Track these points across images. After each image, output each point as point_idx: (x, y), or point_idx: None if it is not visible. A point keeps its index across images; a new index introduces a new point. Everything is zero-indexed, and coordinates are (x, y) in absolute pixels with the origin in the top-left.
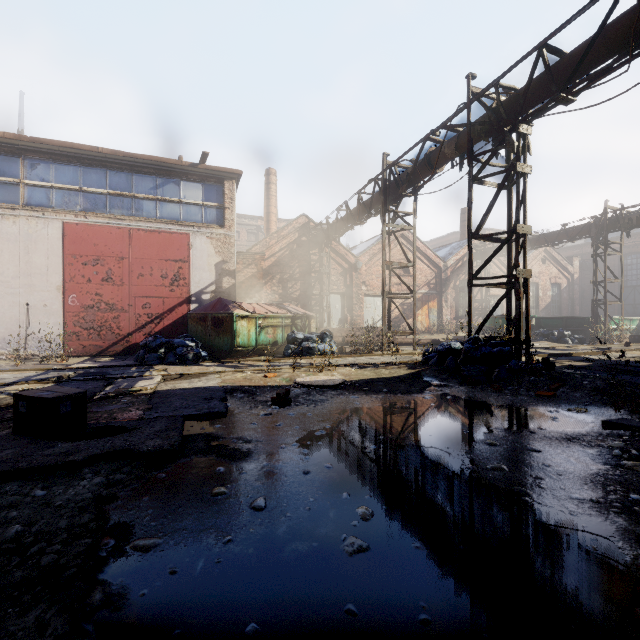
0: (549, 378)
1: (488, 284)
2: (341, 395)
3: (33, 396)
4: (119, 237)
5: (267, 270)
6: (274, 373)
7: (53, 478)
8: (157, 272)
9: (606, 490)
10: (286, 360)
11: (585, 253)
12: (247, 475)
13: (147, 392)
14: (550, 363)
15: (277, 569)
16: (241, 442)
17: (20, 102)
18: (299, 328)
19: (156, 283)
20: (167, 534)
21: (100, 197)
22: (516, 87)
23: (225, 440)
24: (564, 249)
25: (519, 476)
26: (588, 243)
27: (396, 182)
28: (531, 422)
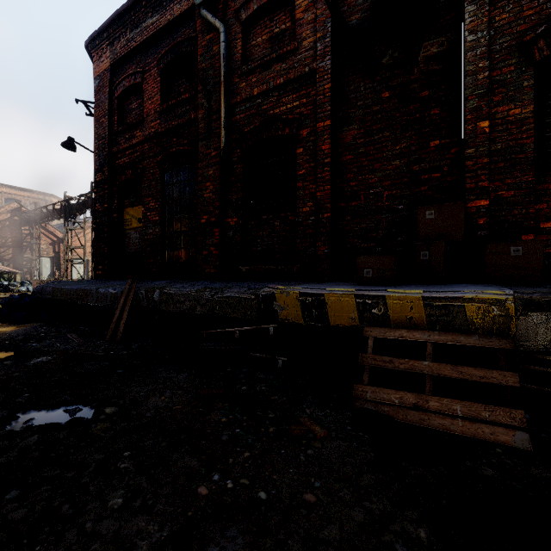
0: None
1: None
2: None
3: None
4: None
5: None
6: None
7: None
8: None
9: None
10: None
11: None
12: None
13: None
14: None
15: None
16: None
17: None
18: (7, 279)
19: None
20: None
21: None
22: None
23: None
24: None
25: None
26: None
27: (71, 207)
28: None
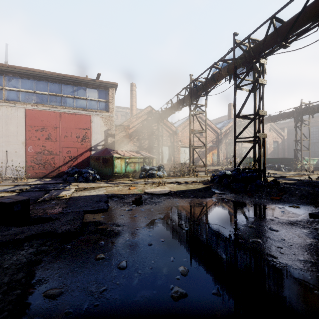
0: (277, 190)
1: (244, 141)
2: (169, 199)
3: None
4: (54, 117)
5: (131, 134)
6: (134, 187)
7: (6, 249)
8: (74, 135)
9: (318, 255)
10: (140, 180)
11: (290, 126)
12: (117, 246)
13: (66, 197)
14: (277, 182)
15: (131, 310)
16: (114, 226)
17: (6, 49)
18: (147, 163)
19: (74, 140)
20: (67, 286)
21: (44, 96)
22: (258, 39)
23: (106, 225)
24: (279, 124)
25: (268, 246)
26: (291, 121)
27: (196, 89)
28: (270, 214)
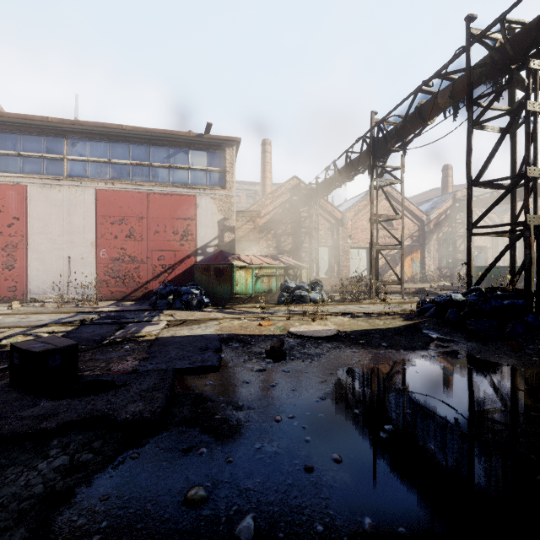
0: None
1: (491, 232)
2: (337, 348)
3: (24, 348)
4: (139, 200)
5: (263, 226)
6: (268, 322)
7: (18, 451)
8: (169, 229)
9: None
10: (280, 307)
11: None
12: (234, 465)
13: (150, 338)
14: None
15: None
16: (231, 409)
17: (76, 102)
18: (291, 277)
19: (169, 238)
20: None
21: (124, 167)
22: (525, 21)
23: (214, 404)
24: None
25: None
26: None
27: (384, 138)
28: None
